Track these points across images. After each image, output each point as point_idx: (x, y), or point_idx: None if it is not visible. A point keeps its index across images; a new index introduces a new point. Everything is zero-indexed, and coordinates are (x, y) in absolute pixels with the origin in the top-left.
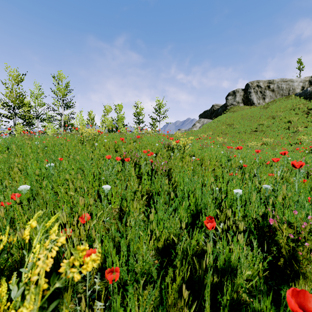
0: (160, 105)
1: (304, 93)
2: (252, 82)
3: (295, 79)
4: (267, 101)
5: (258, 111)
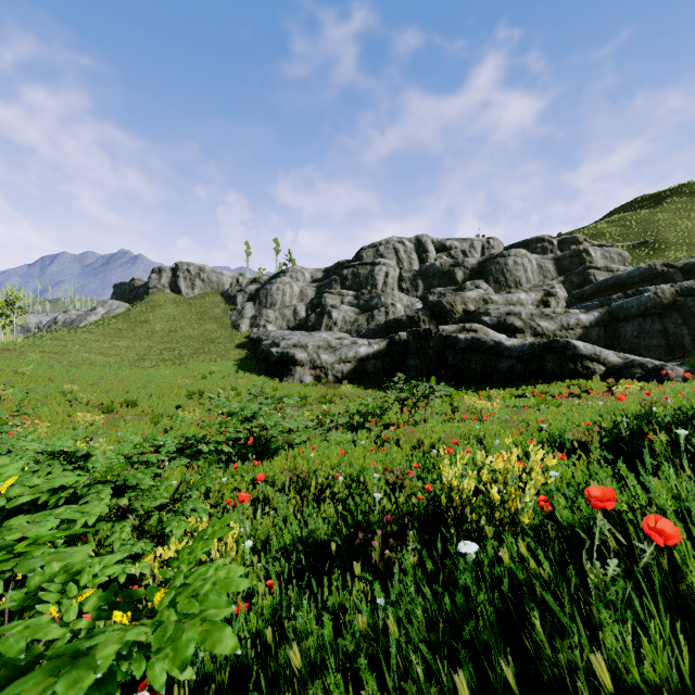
0: (15, 296)
1: (227, 294)
2: (182, 264)
3: (226, 272)
4: (197, 293)
5: (176, 308)
